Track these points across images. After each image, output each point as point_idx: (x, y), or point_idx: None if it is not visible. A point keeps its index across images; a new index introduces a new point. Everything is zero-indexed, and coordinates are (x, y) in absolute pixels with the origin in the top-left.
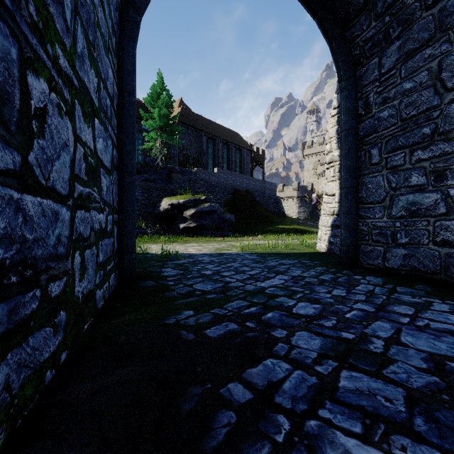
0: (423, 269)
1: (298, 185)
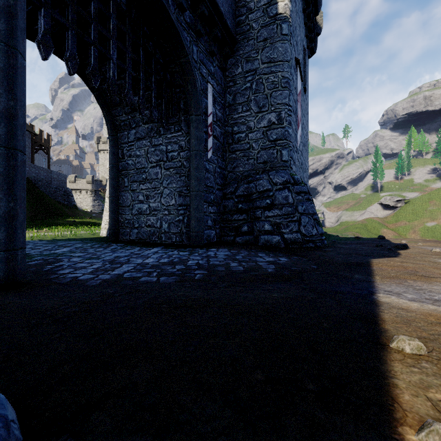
0: (143, 238)
1: (92, 178)
